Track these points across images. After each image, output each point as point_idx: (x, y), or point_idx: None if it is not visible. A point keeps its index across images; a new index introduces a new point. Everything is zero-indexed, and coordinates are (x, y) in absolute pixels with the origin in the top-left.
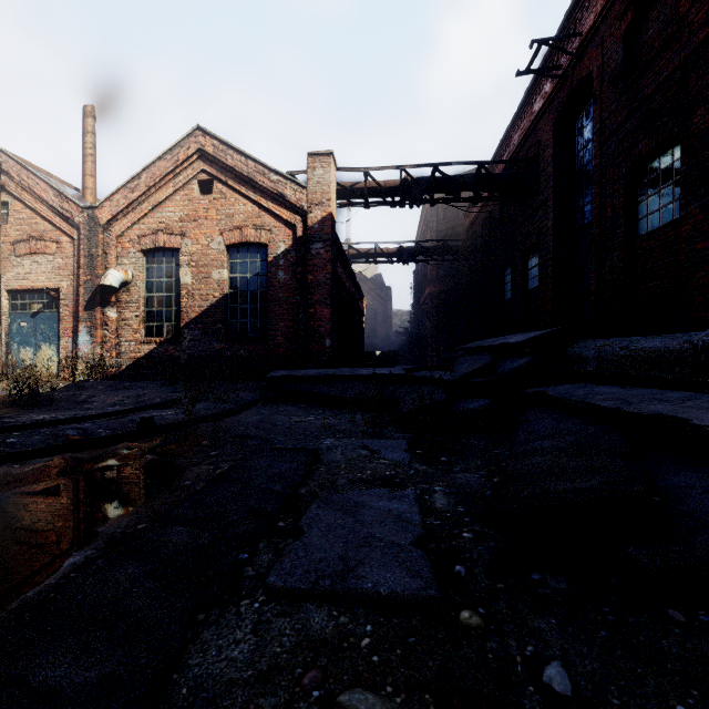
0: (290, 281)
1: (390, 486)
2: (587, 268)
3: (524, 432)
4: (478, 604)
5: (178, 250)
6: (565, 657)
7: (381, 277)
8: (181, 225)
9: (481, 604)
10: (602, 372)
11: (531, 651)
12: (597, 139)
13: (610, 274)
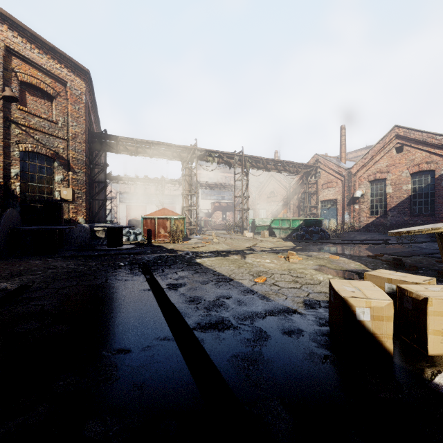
0: None
1: None
2: None
3: None
4: None
5: (385, 179)
6: None
7: None
8: (386, 168)
9: None
10: None
11: None
12: None
13: None
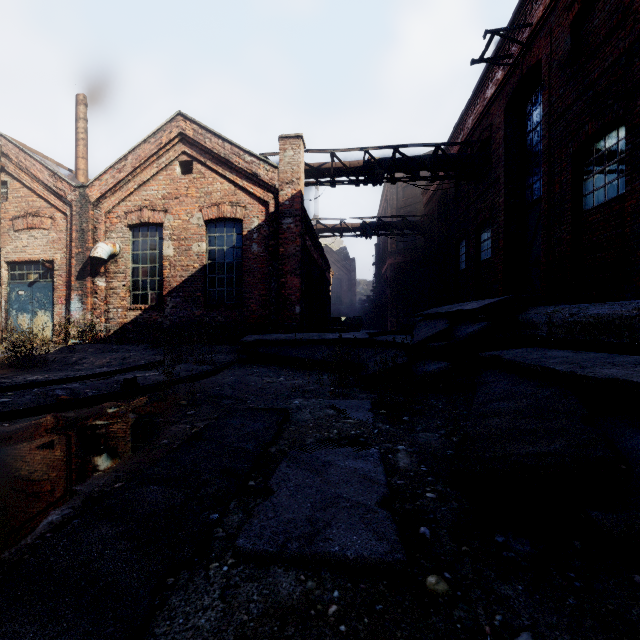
0: (263, 253)
1: (355, 445)
2: (536, 241)
3: (481, 394)
4: (443, 568)
5: (161, 225)
6: (534, 627)
7: (346, 250)
8: (163, 202)
9: (447, 568)
10: (551, 337)
11: (499, 621)
12: (546, 121)
13: (558, 246)
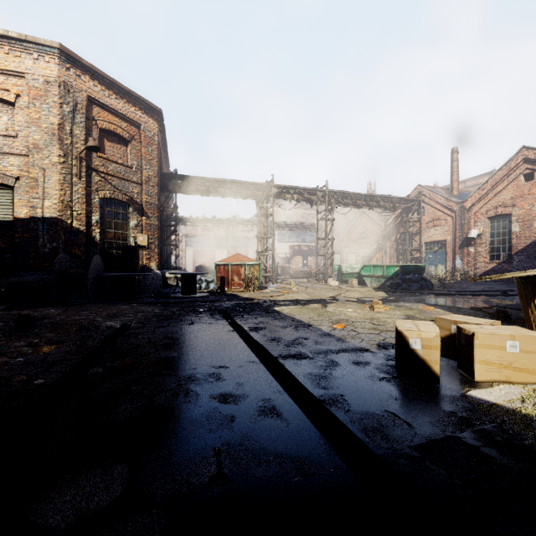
0: None
1: None
2: None
3: None
4: None
5: (510, 214)
6: None
7: None
8: (511, 201)
9: None
10: None
11: None
12: None
13: None
